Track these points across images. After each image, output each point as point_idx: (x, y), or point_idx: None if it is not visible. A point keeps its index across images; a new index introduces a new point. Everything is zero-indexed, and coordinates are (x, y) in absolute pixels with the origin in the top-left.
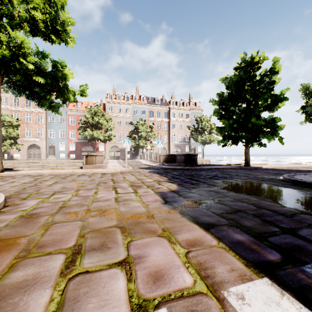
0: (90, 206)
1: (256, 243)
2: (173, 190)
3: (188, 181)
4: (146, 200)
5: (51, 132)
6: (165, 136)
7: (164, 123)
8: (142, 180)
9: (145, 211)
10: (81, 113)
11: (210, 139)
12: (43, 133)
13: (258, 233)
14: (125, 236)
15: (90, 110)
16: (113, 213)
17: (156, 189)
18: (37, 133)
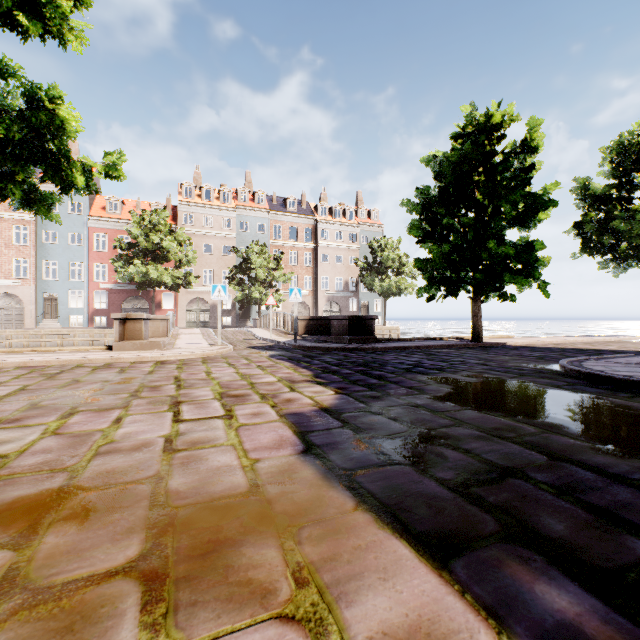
0: (78, 473)
1: (625, 631)
2: (327, 406)
3: (360, 380)
4: (254, 443)
5: (50, 267)
6: (308, 278)
7: (305, 251)
8: (250, 379)
9: (245, 488)
10: (120, 225)
11: (399, 285)
12: (29, 269)
13: (604, 570)
14: (149, 628)
15: (141, 220)
16: (141, 503)
17: (284, 404)
18: (15, 268)
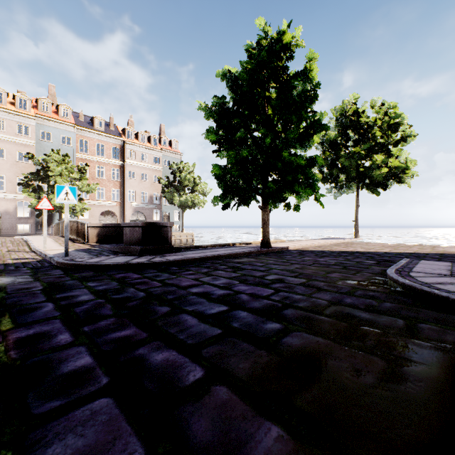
0: None
1: None
2: None
3: None
4: None
5: None
6: (116, 191)
7: (113, 167)
8: None
9: None
10: None
11: (194, 200)
12: None
13: None
14: None
15: None
16: None
17: None
18: None
